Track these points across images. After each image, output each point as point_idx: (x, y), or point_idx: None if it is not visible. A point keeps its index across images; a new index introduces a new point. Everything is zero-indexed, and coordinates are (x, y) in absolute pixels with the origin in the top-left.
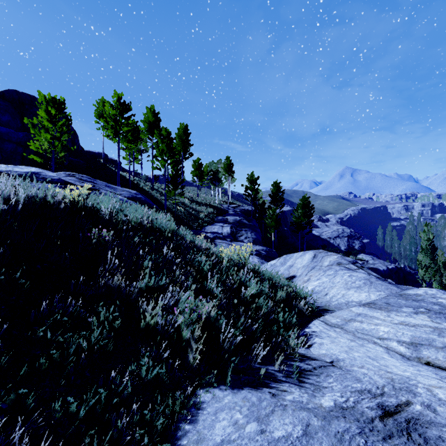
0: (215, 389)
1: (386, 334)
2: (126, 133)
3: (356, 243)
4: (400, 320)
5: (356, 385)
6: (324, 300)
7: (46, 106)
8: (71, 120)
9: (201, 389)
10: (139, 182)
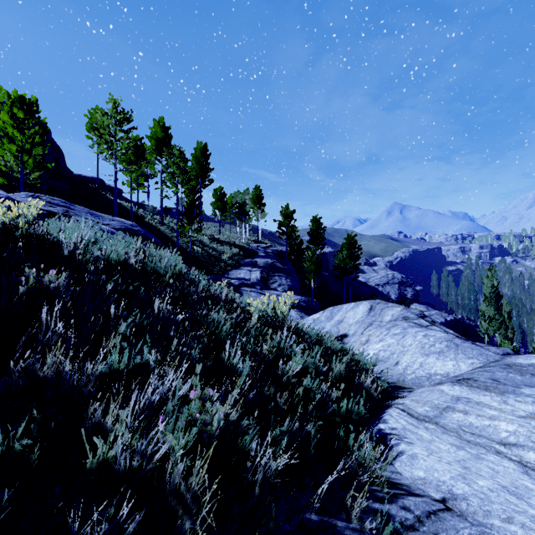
0: None
1: (512, 436)
2: (125, 150)
3: (408, 291)
4: (527, 410)
5: None
6: (395, 371)
7: (10, 107)
8: (46, 127)
9: None
10: (144, 215)
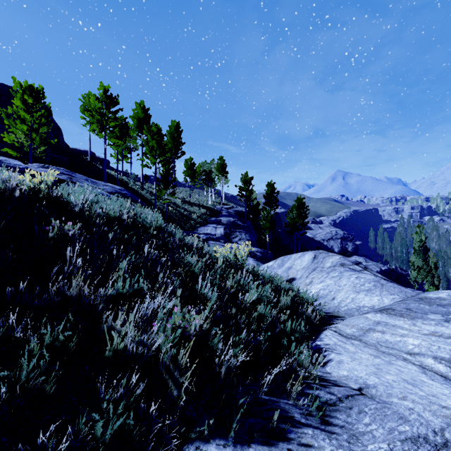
0: (209, 446)
1: (417, 347)
2: (113, 128)
3: (349, 245)
4: (430, 329)
5: (403, 427)
6: (332, 305)
7: (22, 95)
8: (50, 110)
9: (189, 443)
10: (127, 182)
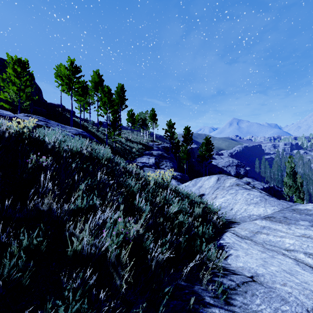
0: None
1: (292, 246)
2: (77, 88)
3: (241, 170)
4: (301, 232)
5: (285, 307)
6: (230, 213)
7: (13, 65)
8: (33, 76)
9: None
10: (87, 126)
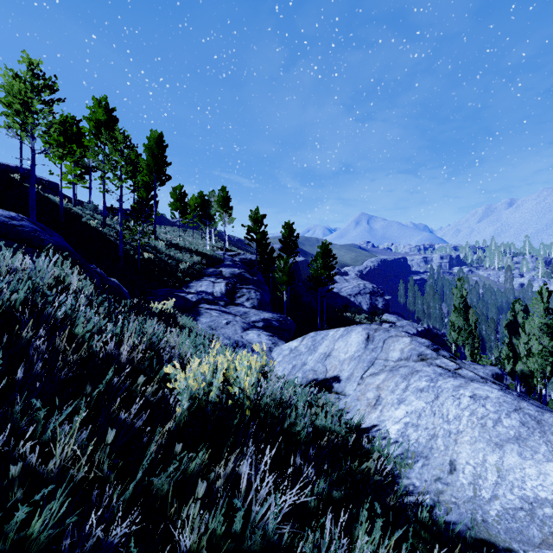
0: None
1: None
2: (46, 126)
3: (379, 301)
4: None
5: None
6: (459, 492)
7: None
8: None
9: None
10: (81, 214)
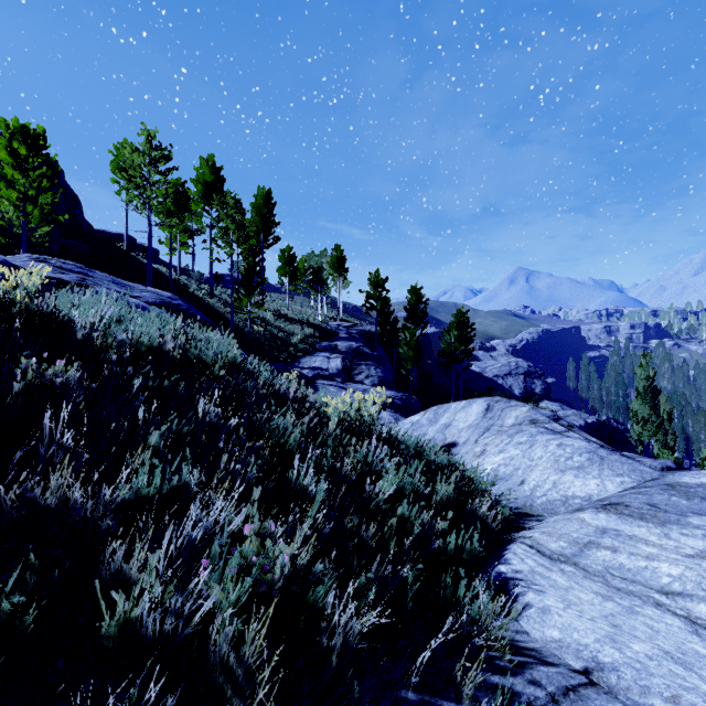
0: None
1: (677, 582)
2: (163, 197)
3: (537, 384)
4: (696, 546)
5: None
6: (520, 493)
7: (8, 141)
8: (57, 167)
9: None
10: (187, 284)
